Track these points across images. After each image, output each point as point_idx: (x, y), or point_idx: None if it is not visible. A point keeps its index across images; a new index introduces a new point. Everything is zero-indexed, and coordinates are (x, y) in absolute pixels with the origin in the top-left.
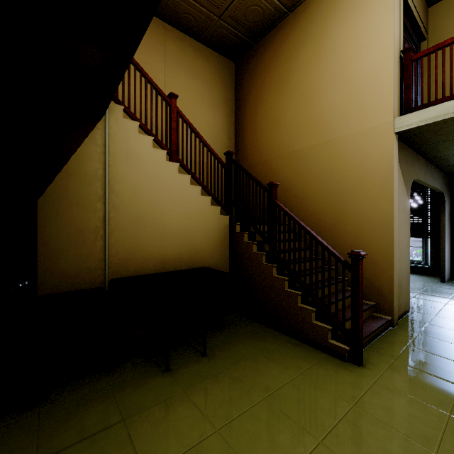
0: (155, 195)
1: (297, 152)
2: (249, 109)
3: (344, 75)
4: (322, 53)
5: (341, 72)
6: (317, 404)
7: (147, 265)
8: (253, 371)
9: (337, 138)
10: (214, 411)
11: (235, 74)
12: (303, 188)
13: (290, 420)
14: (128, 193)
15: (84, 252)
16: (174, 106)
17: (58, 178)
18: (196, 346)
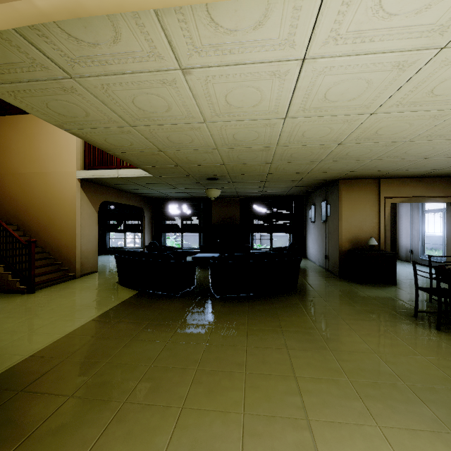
0: None
1: (24, 174)
2: None
3: (53, 136)
4: None
5: (52, 133)
6: None
7: None
8: None
9: (49, 173)
10: None
11: None
12: (28, 200)
13: None
14: None
15: None
16: None
17: None
18: None
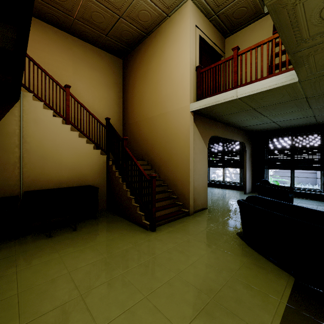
0: (54, 144)
1: (151, 118)
2: (129, 90)
3: (171, 77)
4: (162, 63)
5: (169, 75)
6: (116, 246)
7: (49, 184)
8: (96, 235)
9: (168, 112)
10: (64, 250)
11: (123, 66)
12: (154, 139)
13: (98, 251)
14: (36, 142)
15: (7, 176)
16: (68, 92)
17: None
18: (73, 227)
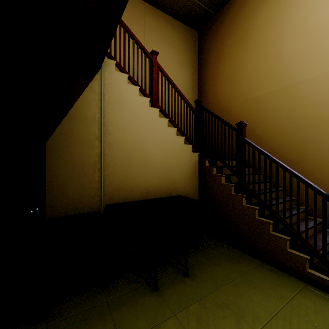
0: (140, 135)
1: (256, 98)
2: (210, 67)
3: (304, 25)
4: (281, 10)
5: (301, 23)
6: None
7: (134, 193)
8: (237, 297)
9: (297, 83)
10: None
11: (198, 40)
12: (261, 129)
13: None
14: (119, 133)
15: (85, 182)
16: (155, 61)
17: (65, 120)
18: (177, 265)
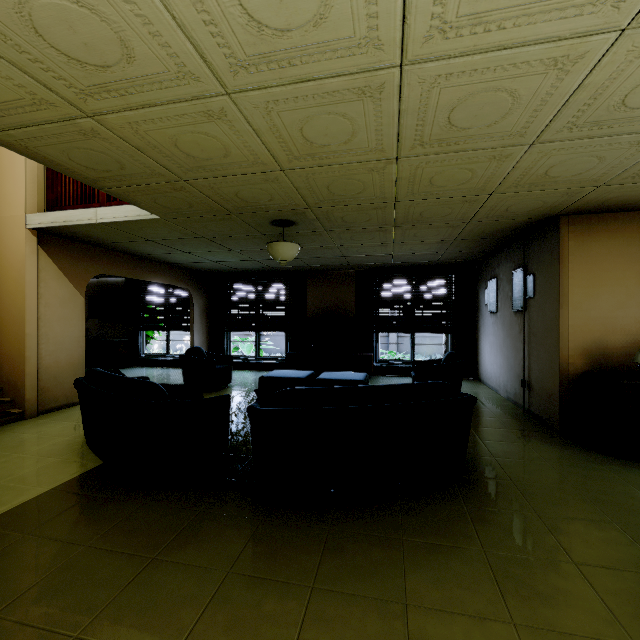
0: None
1: None
2: None
3: None
4: None
5: None
6: None
7: None
8: None
9: None
10: None
11: None
12: None
13: None
14: None
15: None
16: None
17: None
18: None
